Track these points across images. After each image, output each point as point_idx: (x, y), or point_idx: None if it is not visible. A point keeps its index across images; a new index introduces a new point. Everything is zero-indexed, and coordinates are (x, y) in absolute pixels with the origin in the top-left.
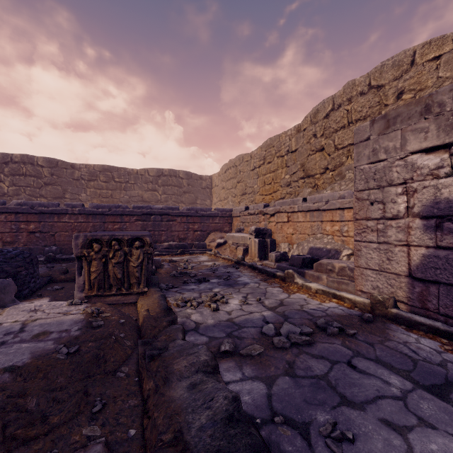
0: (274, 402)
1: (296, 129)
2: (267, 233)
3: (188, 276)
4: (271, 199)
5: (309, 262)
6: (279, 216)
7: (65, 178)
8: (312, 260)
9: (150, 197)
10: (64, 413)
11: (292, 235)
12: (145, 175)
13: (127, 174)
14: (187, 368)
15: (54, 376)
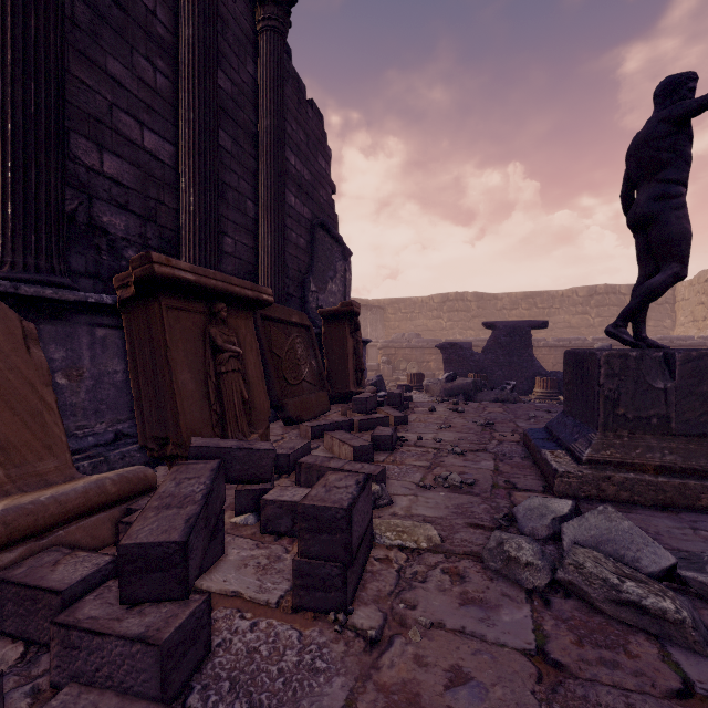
0: None
1: None
2: None
3: None
4: None
5: None
6: None
7: (489, 310)
8: None
9: (579, 322)
10: None
11: None
12: (572, 297)
13: (551, 298)
14: None
15: None
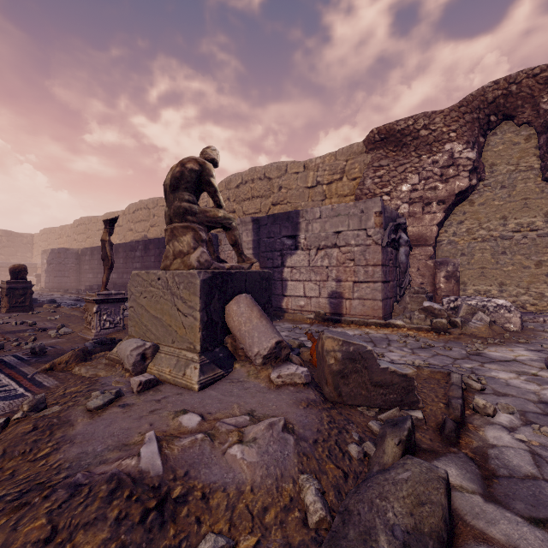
0: None
1: (71, 226)
2: None
3: None
4: None
5: None
6: None
7: None
8: None
9: None
10: None
11: None
12: None
13: None
14: None
15: None
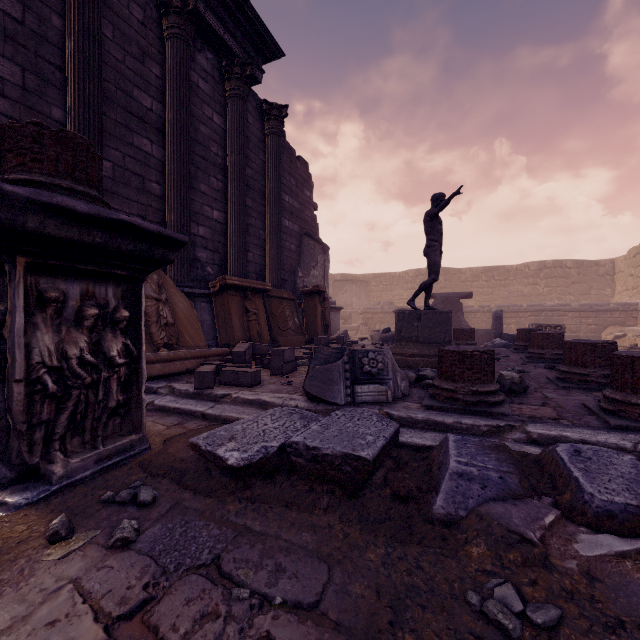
0: None
1: None
2: None
3: None
4: None
5: None
6: None
7: (454, 282)
8: None
9: (530, 291)
10: None
11: None
12: (525, 271)
13: (506, 272)
14: None
15: None
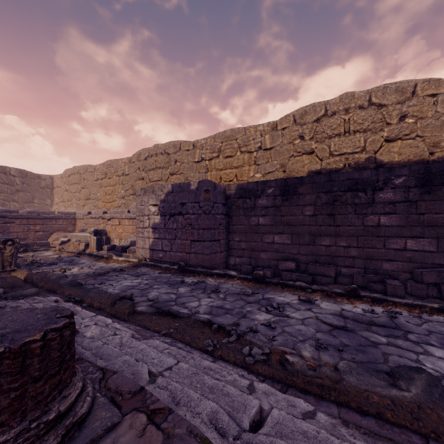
0: (87, 283)
1: (128, 160)
2: (103, 232)
3: (39, 264)
4: (111, 206)
5: (126, 249)
6: (114, 220)
7: None
8: (128, 248)
9: None
10: (15, 289)
11: (122, 233)
12: None
13: None
14: (56, 278)
15: (1, 287)
